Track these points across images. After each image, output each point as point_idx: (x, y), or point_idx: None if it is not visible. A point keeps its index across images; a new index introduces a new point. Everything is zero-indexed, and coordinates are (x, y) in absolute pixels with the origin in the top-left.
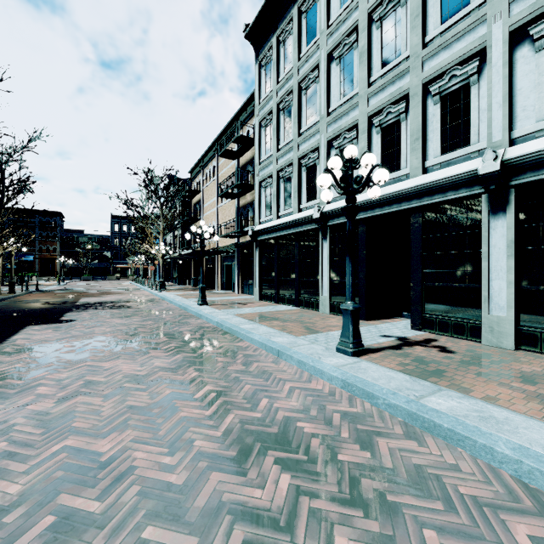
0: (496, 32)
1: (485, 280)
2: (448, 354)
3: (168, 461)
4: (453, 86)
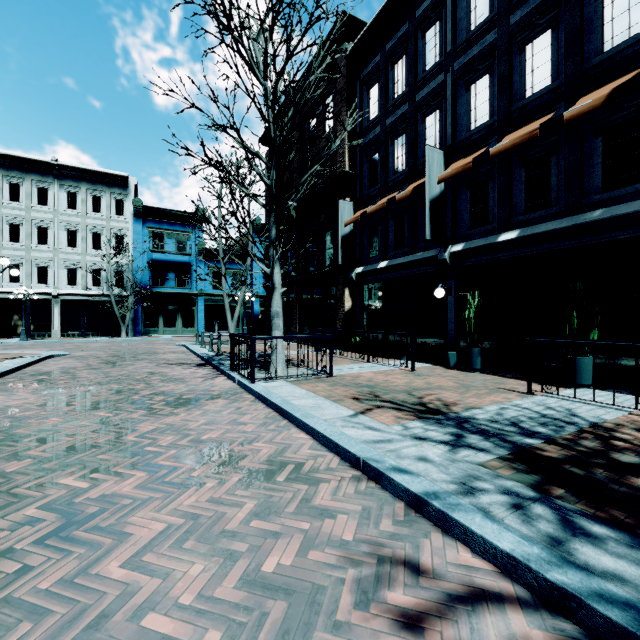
0: (56, 259)
1: (53, 322)
2: (48, 339)
3: (29, 345)
4: (43, 265)
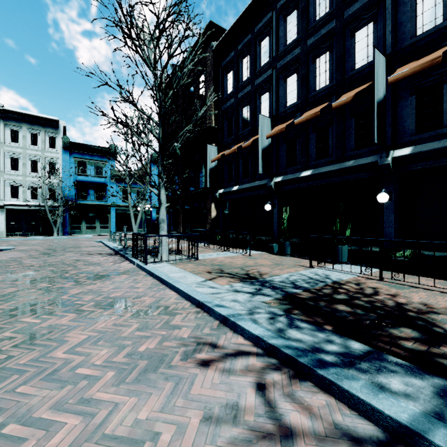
0: (2, 179)
1: None
2: None
3: None
4: None
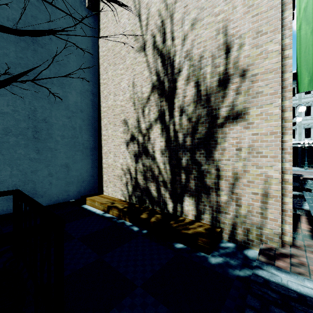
0: None
1: None
2: None
3: None
4: (307, 127)
